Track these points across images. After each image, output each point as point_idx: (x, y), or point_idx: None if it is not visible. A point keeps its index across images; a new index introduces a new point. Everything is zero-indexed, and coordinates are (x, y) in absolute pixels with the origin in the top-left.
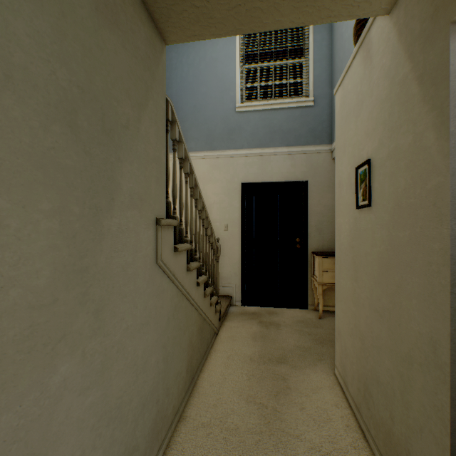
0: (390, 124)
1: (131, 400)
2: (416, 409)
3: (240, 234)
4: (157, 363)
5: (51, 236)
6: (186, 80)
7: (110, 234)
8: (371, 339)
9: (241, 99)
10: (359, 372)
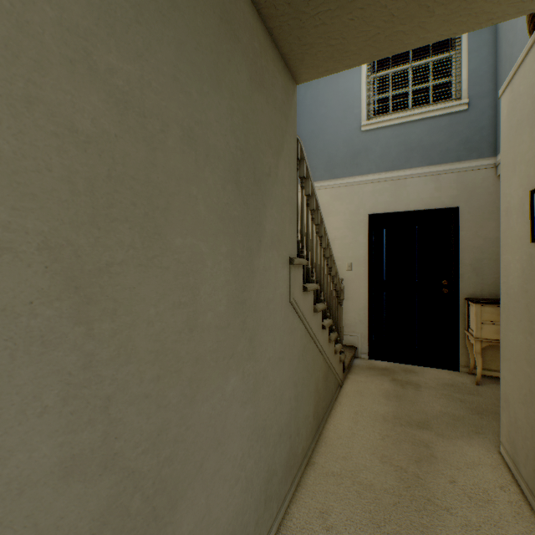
0: None
1: (271, 426)
2: None
3: (366, 274)
4: (289, 398)
5: (226, 274)
6: (302, 103)
7: (258, 273)
8: None
9: (367, 115)
10: None
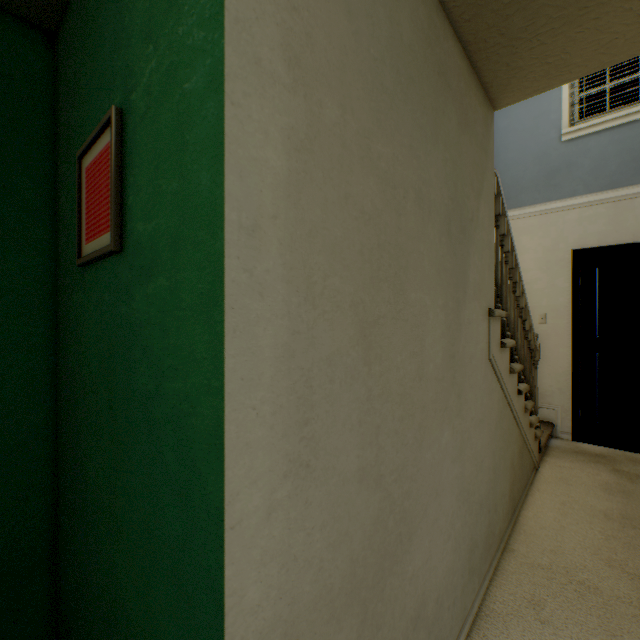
0: None
1: (473, 493)
2: None
3: (569, 329)
4: (488, 468)
5: (441, 326)
6: None
7: (463, 325)
8: None
9: (570, 119)
10: None
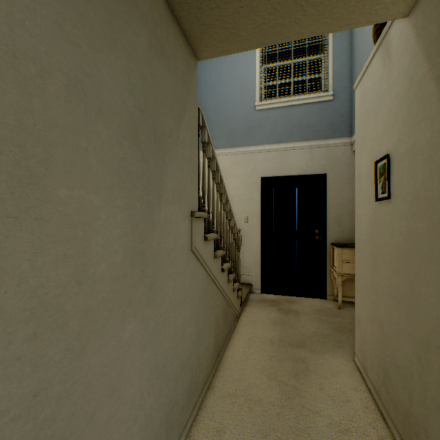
0: (408, 121)
1: (173, 362)
2: (433, 389)
3: (259, 225)
4: (191, 335)
5: (123, 226)
6: (209, 83)
7: (159, 224)
8: (390, 325)
9: (260, 97)
10: (378, 357)
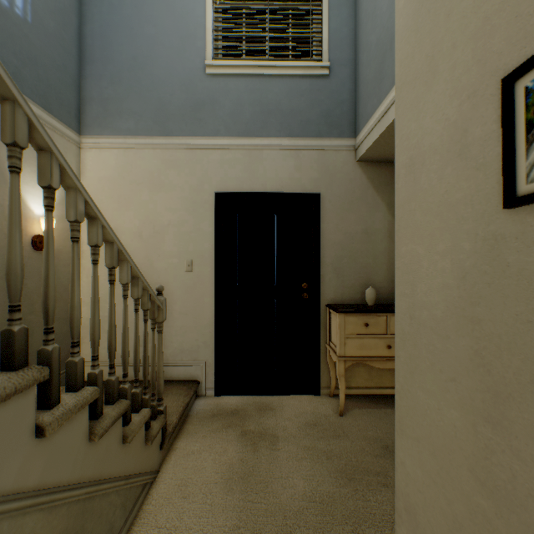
0: None
1: None
2: None
3: (213, 276)
4: None
5: None
6: (119, 10)
7: None
8: None
9: (215, 55)
10: None
